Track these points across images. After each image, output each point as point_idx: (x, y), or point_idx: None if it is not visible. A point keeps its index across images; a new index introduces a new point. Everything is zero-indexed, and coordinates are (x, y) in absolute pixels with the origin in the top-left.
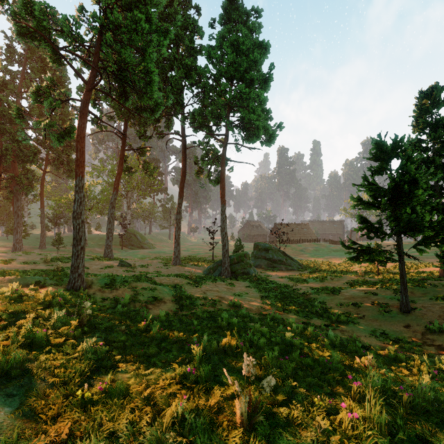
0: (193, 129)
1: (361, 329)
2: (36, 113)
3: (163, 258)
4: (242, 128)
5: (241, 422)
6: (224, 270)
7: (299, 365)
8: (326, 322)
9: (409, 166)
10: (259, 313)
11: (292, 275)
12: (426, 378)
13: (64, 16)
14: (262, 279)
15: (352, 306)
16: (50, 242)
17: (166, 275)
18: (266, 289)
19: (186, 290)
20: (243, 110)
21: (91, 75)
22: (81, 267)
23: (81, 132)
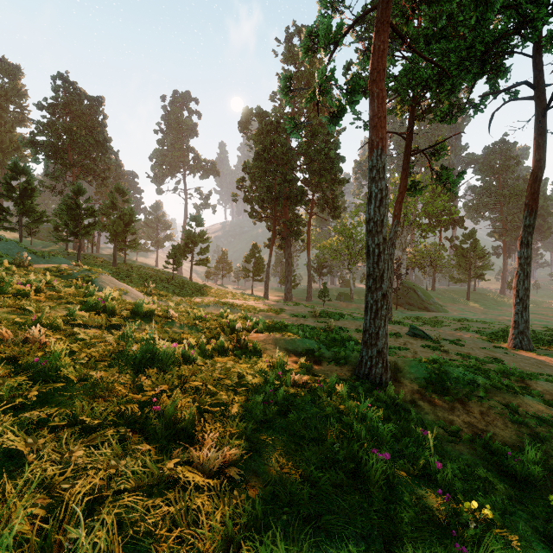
0: None
1: None
2: (303, 150)
3: (477, 330)
4: None
5: None
6: None
7: None
8: None
9: None
10: None
11: None
12: None
13: None
14: None
15: None
16: (315, 294)
17: (534, 373)
18: None
19: None
20: None
21: None
22: (382, 336)
23: (378, 60)
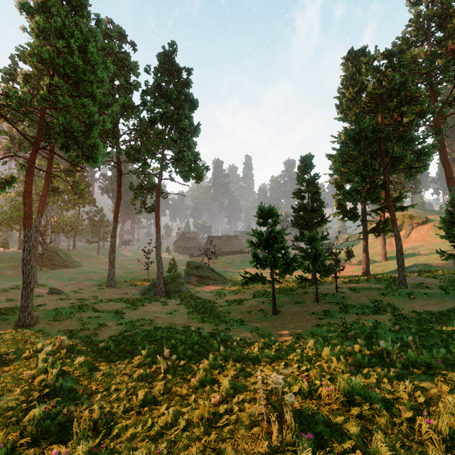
0: (129, 159)
1: (246, 329)
2: None
3: (95, 279)
4: (175, 170)
5: (163, 372)
6: (159, 291)
7: (196, 353)
8: (227, 327)
9: (273, 228)
10: (184, 326)
11: (217, 289)
12: (255, 349)
13: (14, 89)
14: (191, 296)
15: (248, 313)
16: None
17: (104, 300)
18: (193, 305)
19: (126, 314)
20: (176, 152)
21: (38, 137)
22: (31, 306)
23: (29, 188)
